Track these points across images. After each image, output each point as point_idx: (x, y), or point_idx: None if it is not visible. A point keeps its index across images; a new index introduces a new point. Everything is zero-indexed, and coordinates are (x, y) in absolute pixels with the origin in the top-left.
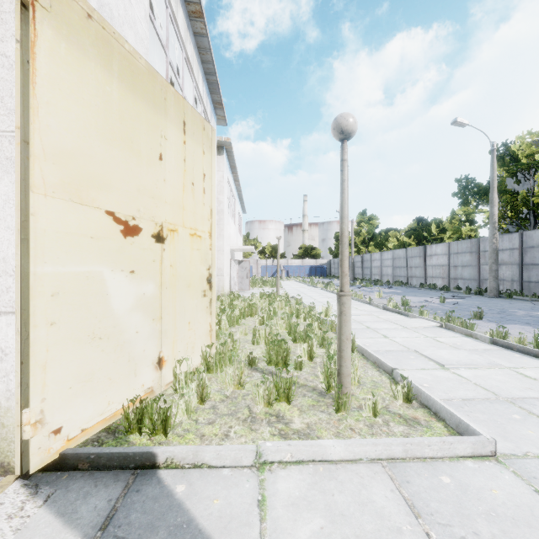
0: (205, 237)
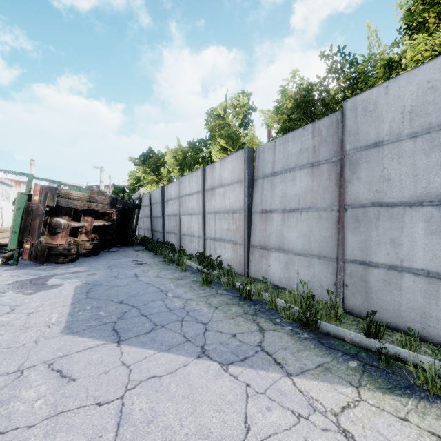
0: None
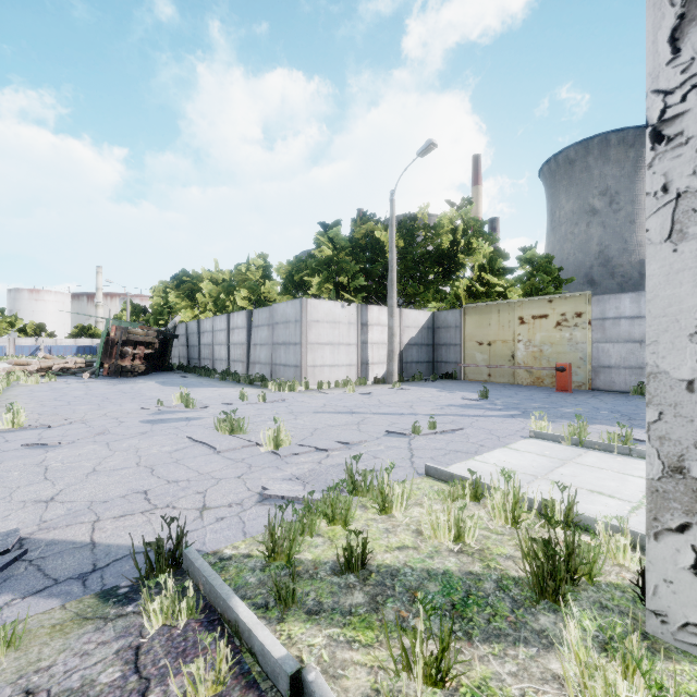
0: None
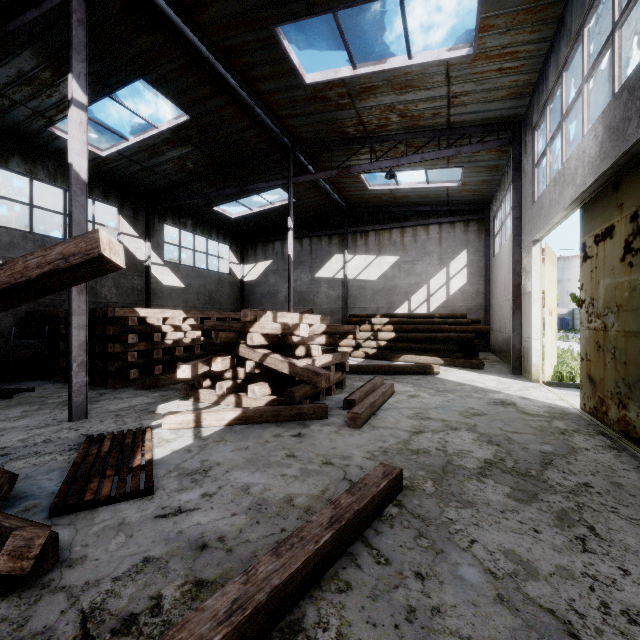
0: (555, 311)
